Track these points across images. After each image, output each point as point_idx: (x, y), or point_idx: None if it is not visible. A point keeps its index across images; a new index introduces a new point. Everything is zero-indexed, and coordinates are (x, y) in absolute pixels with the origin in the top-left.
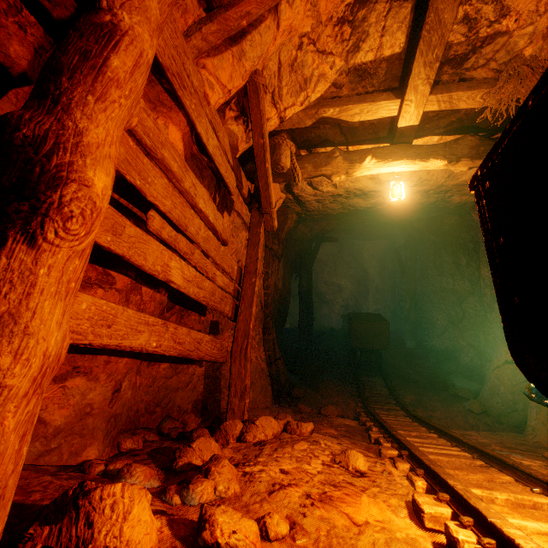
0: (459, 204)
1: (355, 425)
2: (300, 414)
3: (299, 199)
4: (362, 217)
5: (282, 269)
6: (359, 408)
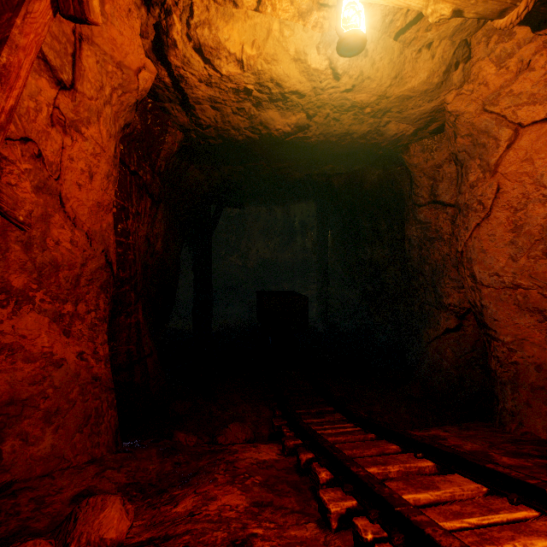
0: (394, 138)
1: (277, 456)
2: (175, 456)
3: (182, 88)
4: (275, 164)
5: (164, 223)
6: (278, 420)
